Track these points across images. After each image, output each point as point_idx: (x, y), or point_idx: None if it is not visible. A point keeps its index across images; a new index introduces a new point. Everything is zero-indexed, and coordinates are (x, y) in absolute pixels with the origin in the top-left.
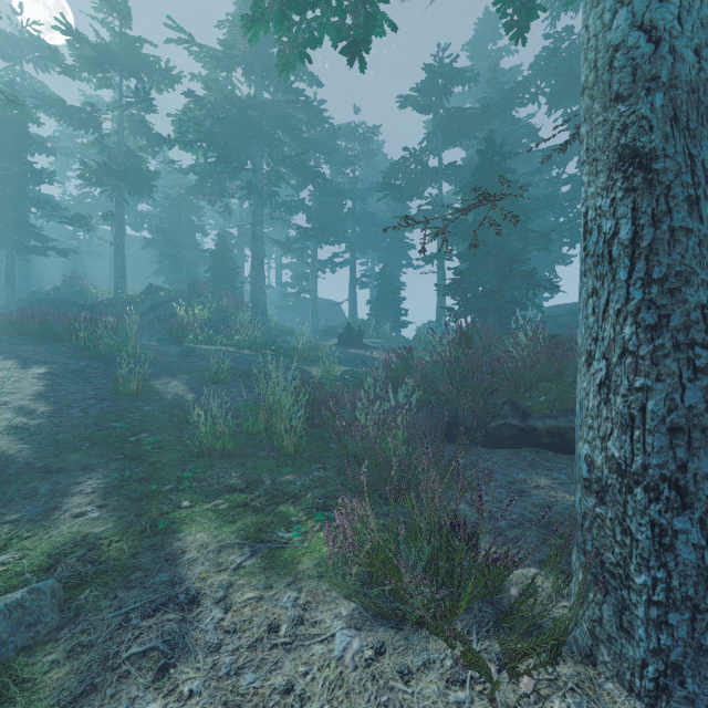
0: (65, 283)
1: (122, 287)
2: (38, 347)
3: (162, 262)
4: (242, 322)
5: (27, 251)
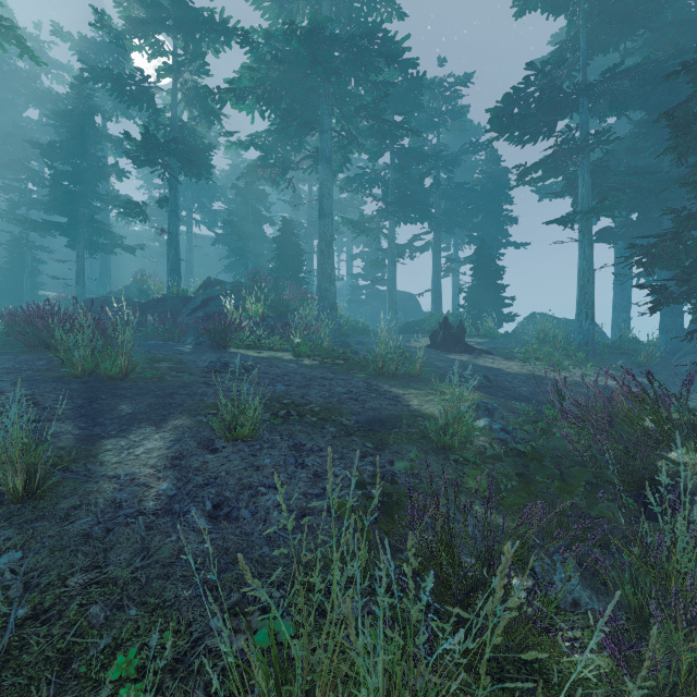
0: (135, 282)
1: (175, 280)
2: (6, 362)
3: (230, 257)
4: (307, 318)
5: (96, 249)
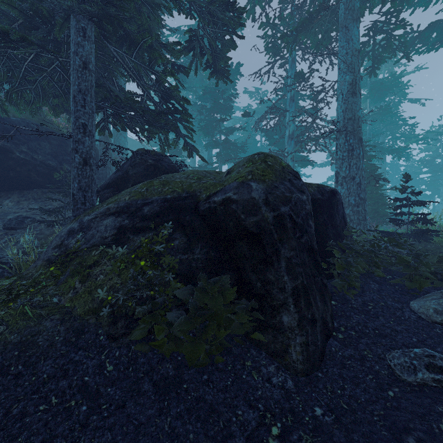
0: None
1: None
2: None
3: None
4: None
5: None
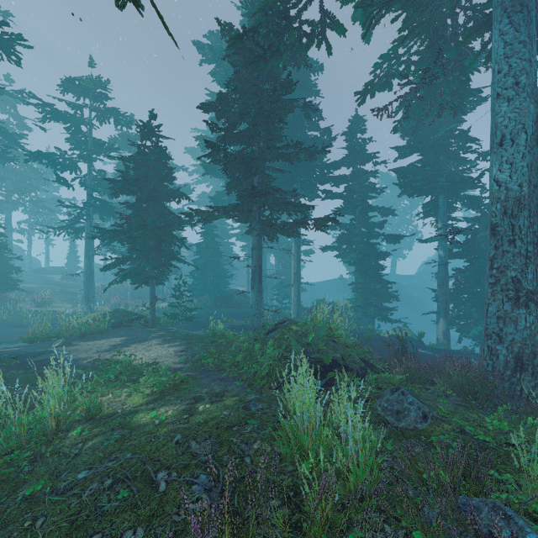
0: None
1: None
2: None
3: None
4: None
5: None
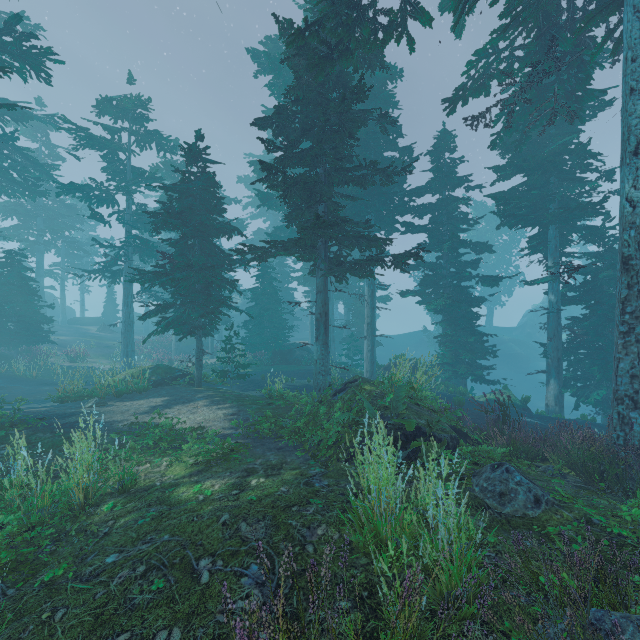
0: None
1: None
2: None
3: None
4: None
5: None
